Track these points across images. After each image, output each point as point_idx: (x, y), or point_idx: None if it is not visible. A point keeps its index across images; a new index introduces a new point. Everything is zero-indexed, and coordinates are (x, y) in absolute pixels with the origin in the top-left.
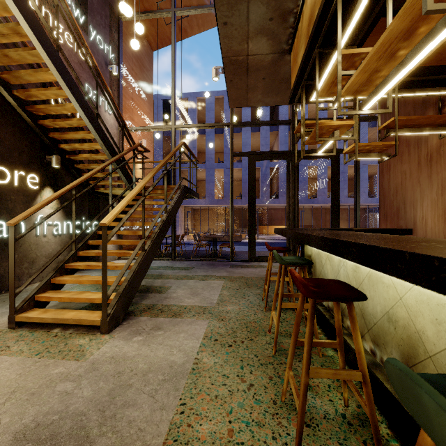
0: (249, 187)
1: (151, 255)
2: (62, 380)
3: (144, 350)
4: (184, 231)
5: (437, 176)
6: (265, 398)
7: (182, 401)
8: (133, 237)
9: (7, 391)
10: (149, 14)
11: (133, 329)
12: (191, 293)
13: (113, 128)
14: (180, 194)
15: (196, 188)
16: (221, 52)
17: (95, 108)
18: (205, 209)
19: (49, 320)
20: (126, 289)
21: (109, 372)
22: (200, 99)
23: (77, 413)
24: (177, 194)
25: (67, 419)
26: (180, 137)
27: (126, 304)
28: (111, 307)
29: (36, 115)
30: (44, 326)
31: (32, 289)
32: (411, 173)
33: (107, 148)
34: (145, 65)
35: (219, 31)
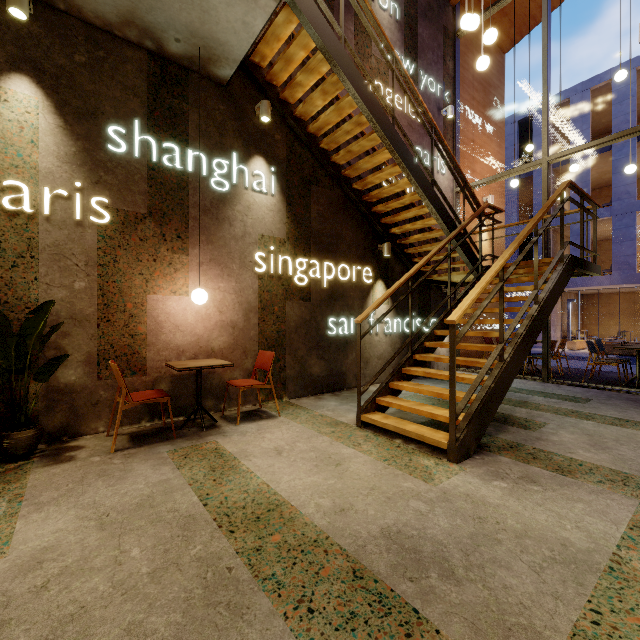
0: None
1: (513, 368)
2: (413, 496)
3: (512, 503)
4: (560, 333)
5: None
6: None
7: (592, 605)
8: (474, 341)
9: (367, 486)
10: (500, 3)
11: (490, 469)
12: (591, 442)
13: (447, 192)
14: (561, 272)
15: (595, 257)
16: None
17: (430, 174)
18: (611, 293)
19: (391, 427)
20: (478, 411)
21: (465, 511)
22: (597, 88)
23: (435, 540)
24: (556, 272)
25: (426, 540)
26: (553, 172)
27: (478, 431)
28: (460, 431)
29: (370, 203)
30: (386, 433)
31: (367, 391)
32: None
33: (444, 222)
34: (491, 83)
35: None
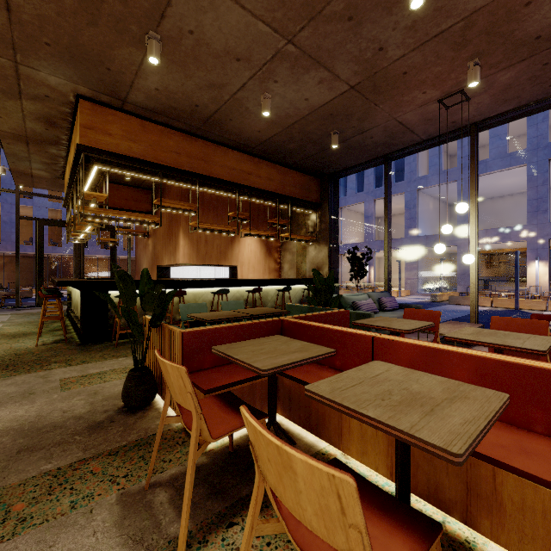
0: (37, 247)
1: None
2: None
3: None
4: None
5: (147, 254)
6: (34, 327)
7: None
8: None
9: None
10: None
11: None
12: None
13: None
14: None
15: None
16: (10, 168)
17: None
18: None
19: None
20: None
21: None
22: None
23: None
24: None
25: None
26: None
27: None
28: None
29: None
30: None
31: None
32: (142, 250)
33: None
34: None
35: (9, 163)
